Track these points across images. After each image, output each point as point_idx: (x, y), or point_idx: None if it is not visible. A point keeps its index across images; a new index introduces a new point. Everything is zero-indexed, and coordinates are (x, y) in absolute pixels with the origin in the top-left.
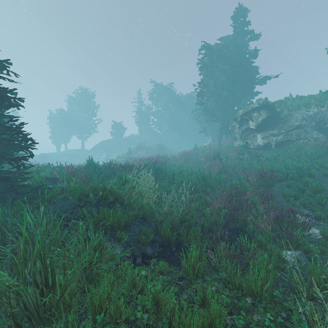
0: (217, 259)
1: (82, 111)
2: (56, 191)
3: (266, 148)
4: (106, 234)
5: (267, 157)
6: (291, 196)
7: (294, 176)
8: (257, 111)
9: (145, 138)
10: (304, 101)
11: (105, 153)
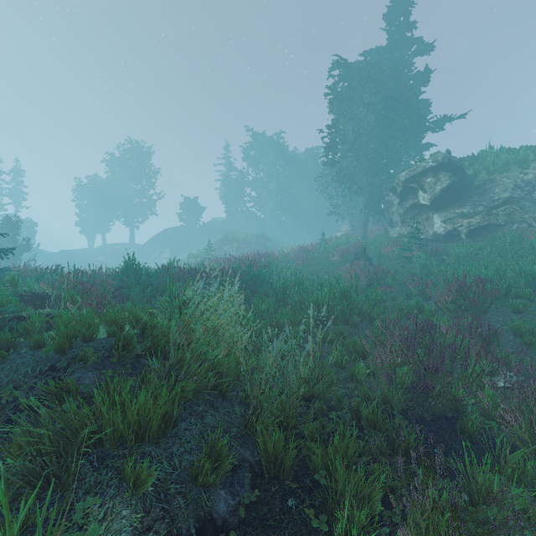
0: (414, 535)
1: (131, 179)
2: (32, 324)
3: (449, 240)
4: (101, 461)
5: (458, 255)
6: (535, 334)
7: (521, 290)
8: (433, 175)
9: (237, 224)
10: (516, 156)
11: (169, 250)
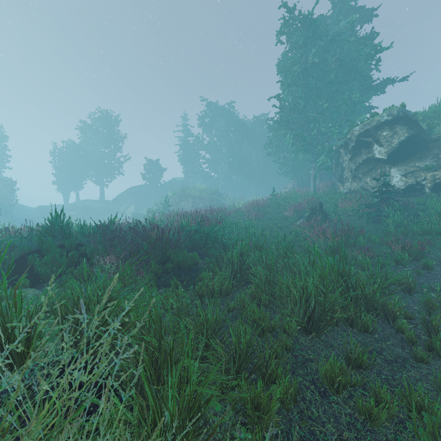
0: None
1: (101, 144)
2: None
3: (410, 194)
4: None
5: None
6: None
7: None
8: (389, 128)
9: (193, 183)
10: None
11: (133, 205)
